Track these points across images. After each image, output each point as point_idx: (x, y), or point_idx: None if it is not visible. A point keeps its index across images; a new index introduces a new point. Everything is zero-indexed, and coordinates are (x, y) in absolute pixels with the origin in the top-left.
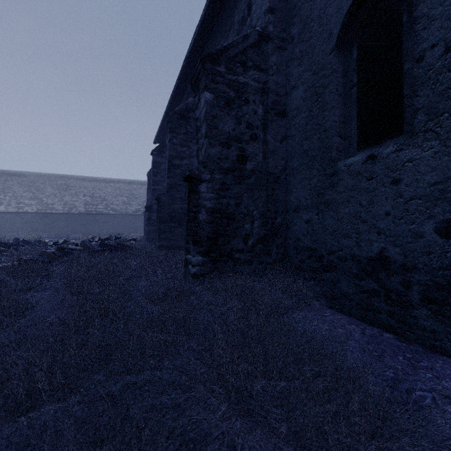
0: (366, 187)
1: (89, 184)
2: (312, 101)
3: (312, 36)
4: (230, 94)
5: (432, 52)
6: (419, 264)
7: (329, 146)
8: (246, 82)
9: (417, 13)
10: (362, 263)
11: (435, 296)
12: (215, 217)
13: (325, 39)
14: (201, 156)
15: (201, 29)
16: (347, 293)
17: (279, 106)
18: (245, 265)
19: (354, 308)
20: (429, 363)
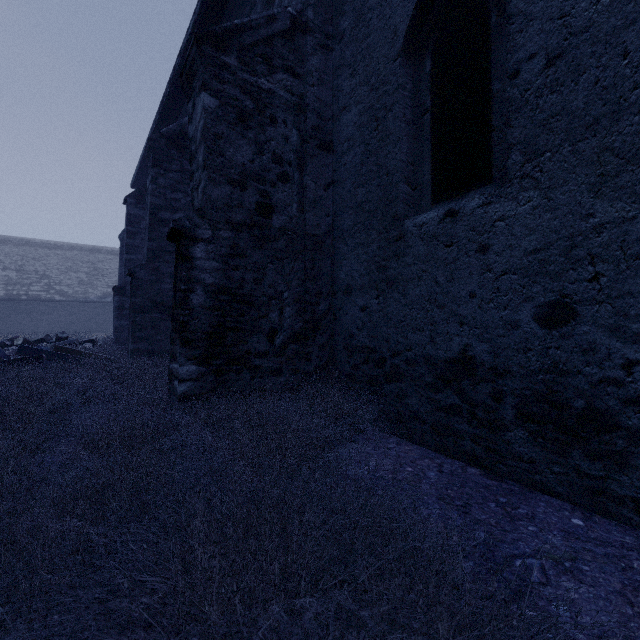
0: (443, 256)
1: (15, 249)
2: (370, 130)
3: (370, 33)
4: (246, 103)
5: (530, 65)
6: (514, 366)
7: (393, 197)
8: (272, 89)
9: (511, 8)
10: (439, 367)
11: (534, 410)
12: (221, 300)
13: (388, 38)
14: (198, 200)
15: (204, 8)
16: (418, 412)
17: (323, 134)
18: (270, 376)
19: (427, 433)
20: (529, 509)
